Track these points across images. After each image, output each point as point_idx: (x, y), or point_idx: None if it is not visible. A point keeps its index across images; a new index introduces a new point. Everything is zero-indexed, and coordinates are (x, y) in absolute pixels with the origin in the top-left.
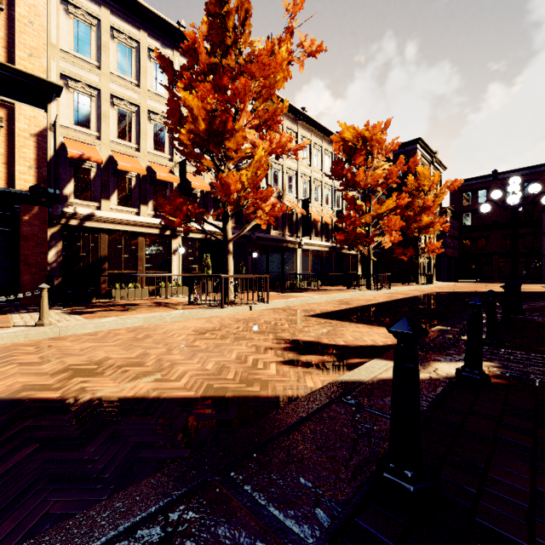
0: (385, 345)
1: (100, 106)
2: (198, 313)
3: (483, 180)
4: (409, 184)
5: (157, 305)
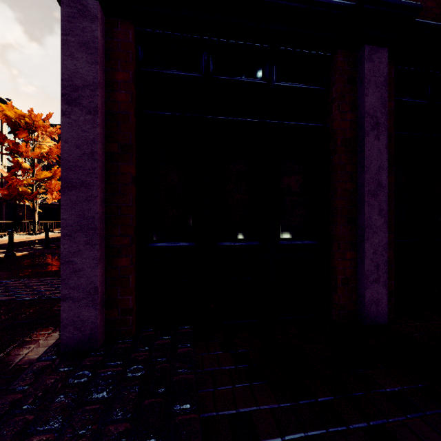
0: None
1: None
2: None
3: None
4: None
5: None
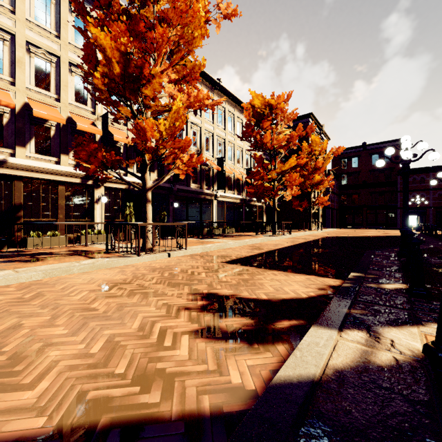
0: (308, 297)
1: (14, 51)
2: (112, 263)
3: (356, 149)
4: (304, 149)
5: (72, 253)
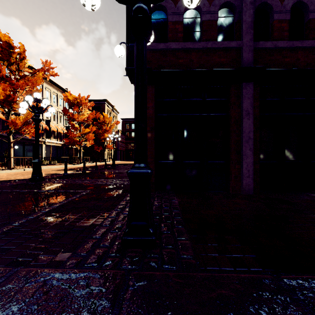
0: None
1: None
2: (0, 171)
3: (133, 120)
4: (101, 119)
5: None
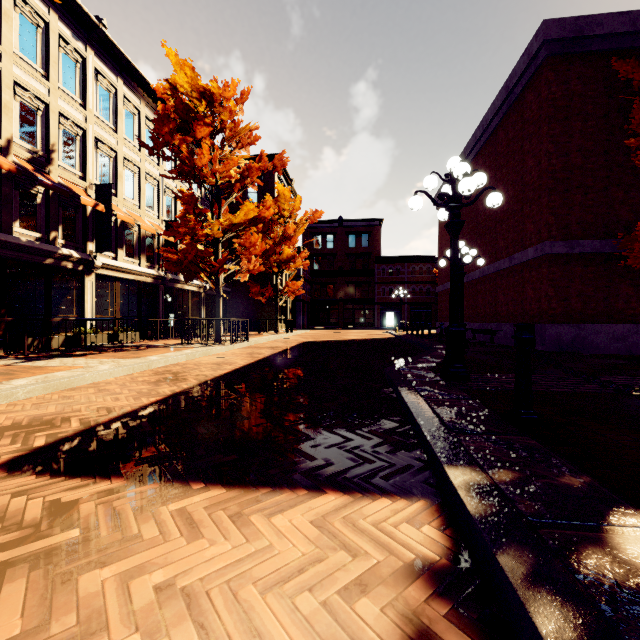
0: None
1: None
2: None
3: (331, 224)
4: None
5: None
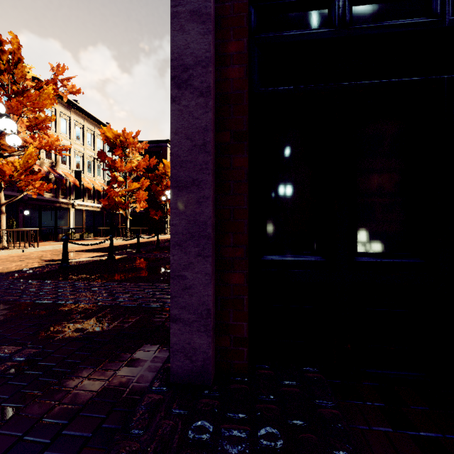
0: None
1: None
2: None
3: None
4: (160, 169)
5: None
